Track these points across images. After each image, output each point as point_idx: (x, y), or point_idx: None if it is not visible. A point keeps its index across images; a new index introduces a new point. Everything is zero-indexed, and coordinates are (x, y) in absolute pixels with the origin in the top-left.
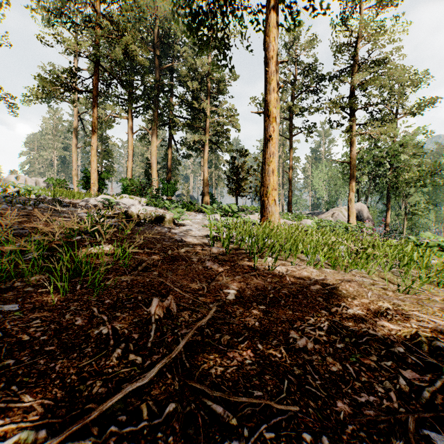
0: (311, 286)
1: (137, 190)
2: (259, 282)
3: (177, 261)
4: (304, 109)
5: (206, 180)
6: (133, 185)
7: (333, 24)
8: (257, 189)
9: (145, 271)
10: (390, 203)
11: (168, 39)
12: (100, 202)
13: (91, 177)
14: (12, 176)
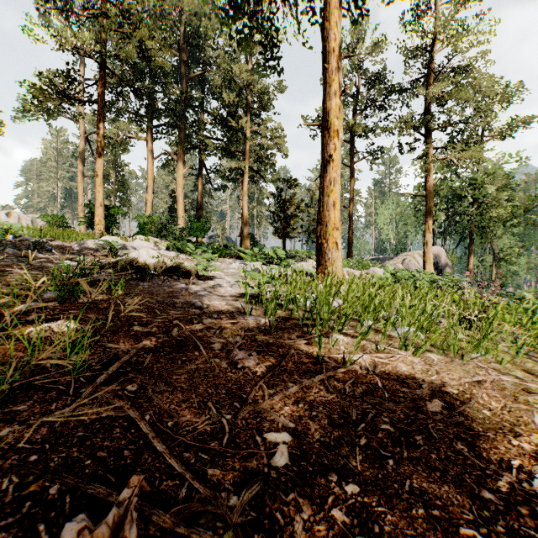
0: (427, 404)
1: (156, 230)
2: (331, 398)
3: (186, 350)
4: (368, 129)
5: (245, 218)
6: (151, 223)
7: (405, 22)
8: (309, 229)
9: (114, 381)
10: (473, 247)
11: (197, 40)
12: (98, 245)
13: (96, 213)
14: (1, 212)
